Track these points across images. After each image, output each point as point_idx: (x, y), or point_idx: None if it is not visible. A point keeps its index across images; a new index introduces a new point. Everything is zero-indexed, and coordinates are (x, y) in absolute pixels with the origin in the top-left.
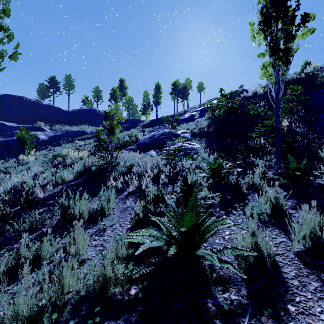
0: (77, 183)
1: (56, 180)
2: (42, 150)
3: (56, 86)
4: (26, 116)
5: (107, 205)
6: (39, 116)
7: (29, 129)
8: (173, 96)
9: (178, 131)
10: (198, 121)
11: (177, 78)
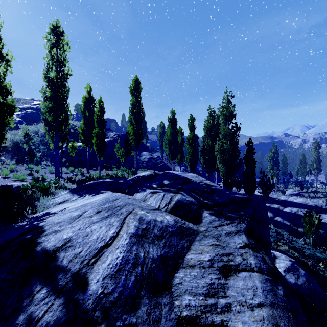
0: None
1: None
2: None
3: None
4: None
5: None
6: None
7: None
8: None
9: None
10: None
11: None
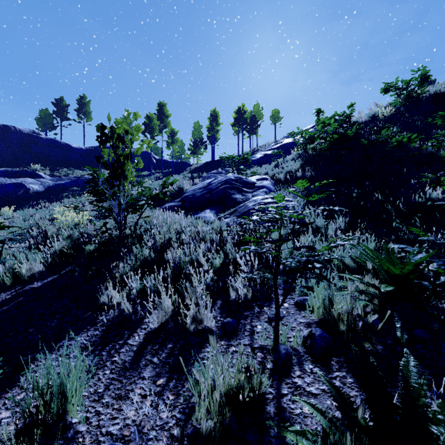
0: (43, 284)
1: (2, 279)
2: (29, 207)
3: (65, 112)
4: (14, 155)
5: (57, 414)
6: (36, 155)
7: (16, 175)
8: (237, 130)
9: (251, 178)
10: (279, 162)
11: (243, 103)
